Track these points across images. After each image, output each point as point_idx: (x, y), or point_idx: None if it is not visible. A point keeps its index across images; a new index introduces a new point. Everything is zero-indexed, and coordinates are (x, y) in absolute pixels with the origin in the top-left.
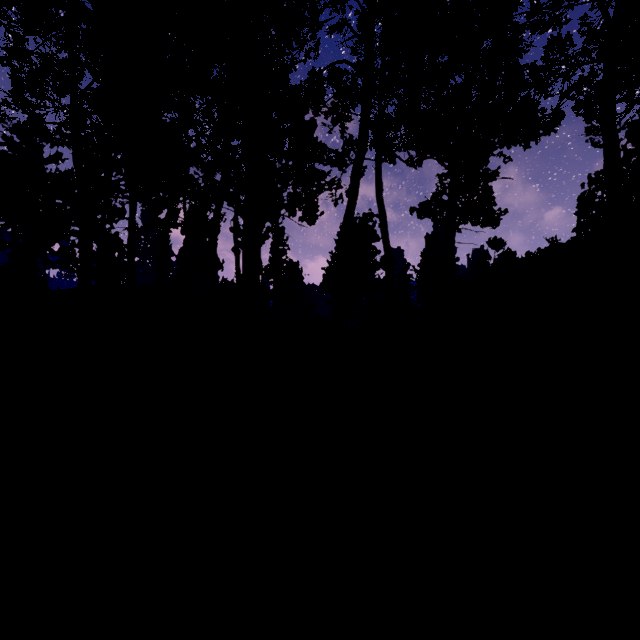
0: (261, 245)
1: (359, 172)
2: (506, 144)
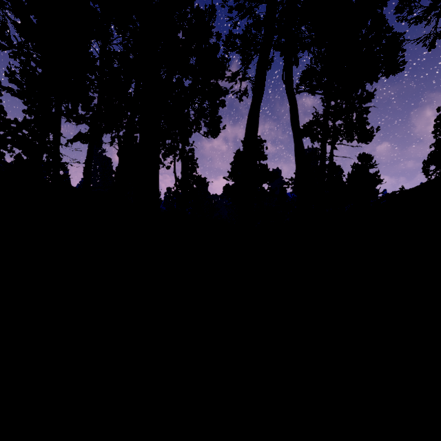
0: (170, 154)
1: (265, 64)
2: (371, 79)
